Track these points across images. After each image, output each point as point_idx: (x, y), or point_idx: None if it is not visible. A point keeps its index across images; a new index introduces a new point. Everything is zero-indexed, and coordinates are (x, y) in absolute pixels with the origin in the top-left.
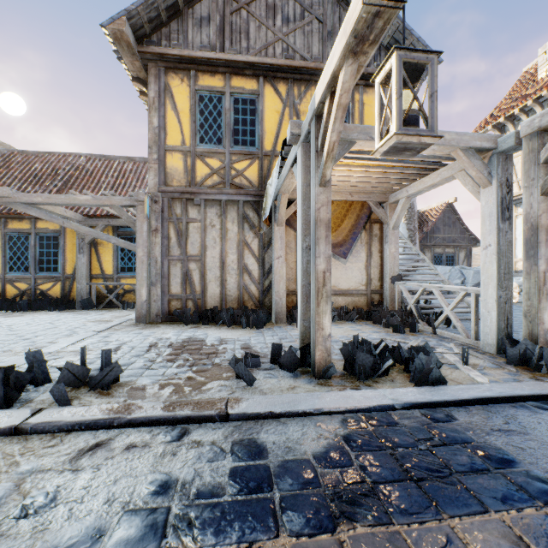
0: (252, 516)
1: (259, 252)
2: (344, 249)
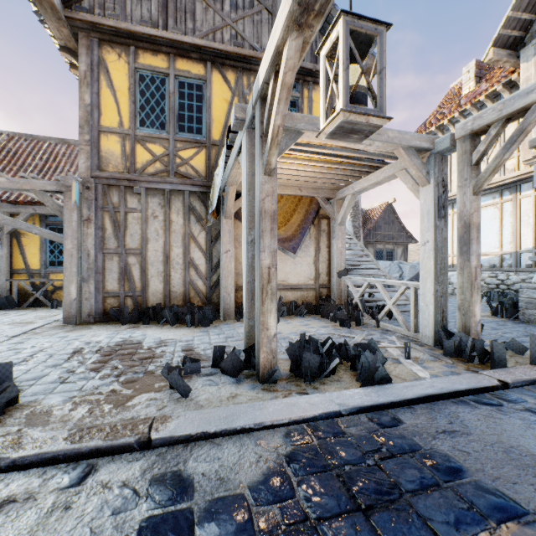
0: None
1: (207, 245)
2: (294, 244)
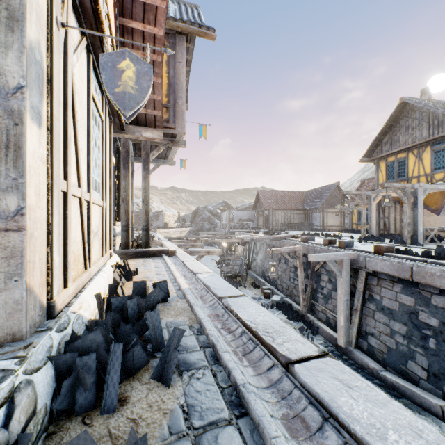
0: None
1: None
2: (438, 212)
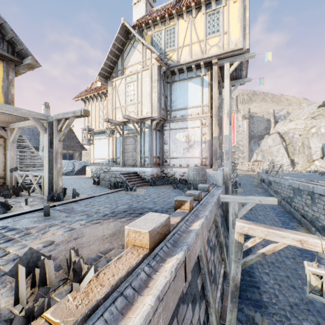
0: None
1: None
2: None
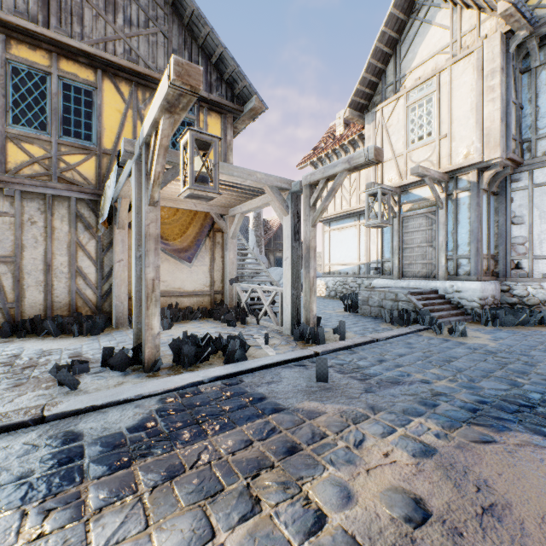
0: (60, 479)
1: (97, 254)
2: (190, 254)
